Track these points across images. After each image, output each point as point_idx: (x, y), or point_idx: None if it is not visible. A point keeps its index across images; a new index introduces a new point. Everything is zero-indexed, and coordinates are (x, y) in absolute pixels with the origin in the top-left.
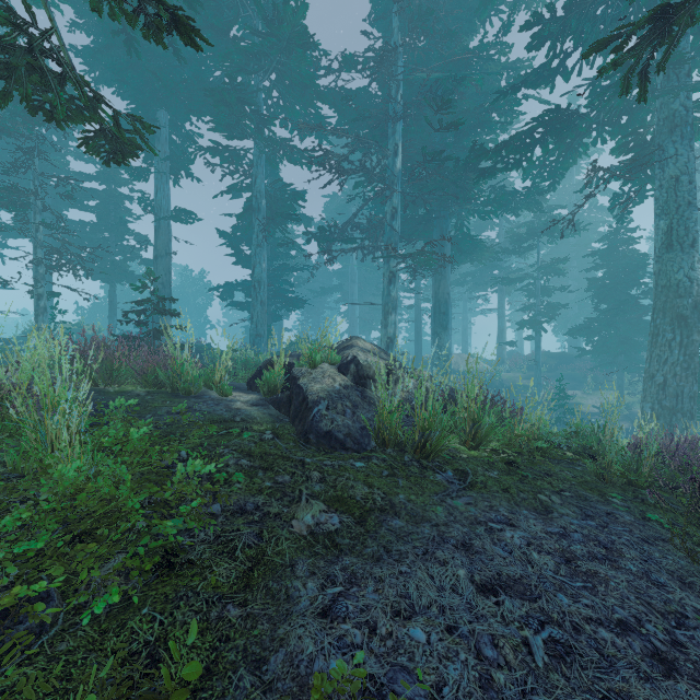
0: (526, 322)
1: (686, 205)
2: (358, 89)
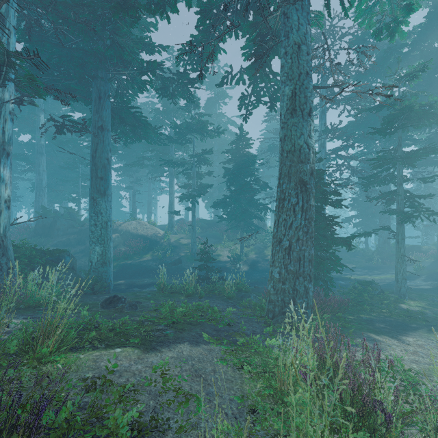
0: (185, 195)
1: (305, 74)
2: None
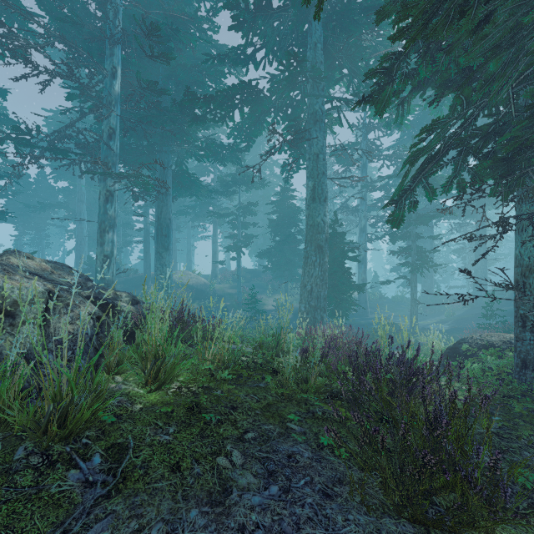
0: (231, 246)
1: (322, 173)
2: None
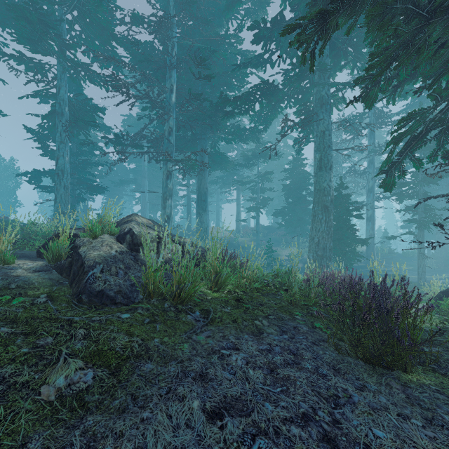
0: (252, 207)
1: (328, 147)
2: (145, 41)
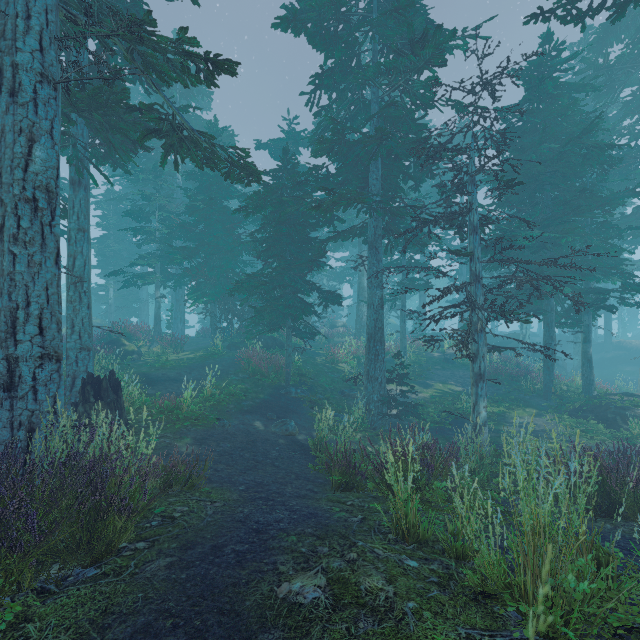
0: None
1: None
2: None
